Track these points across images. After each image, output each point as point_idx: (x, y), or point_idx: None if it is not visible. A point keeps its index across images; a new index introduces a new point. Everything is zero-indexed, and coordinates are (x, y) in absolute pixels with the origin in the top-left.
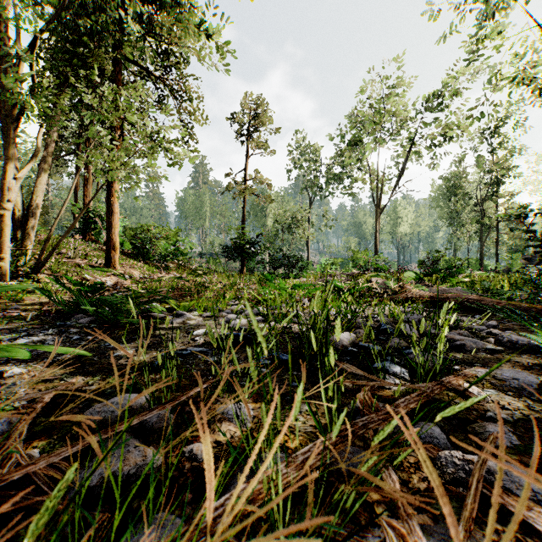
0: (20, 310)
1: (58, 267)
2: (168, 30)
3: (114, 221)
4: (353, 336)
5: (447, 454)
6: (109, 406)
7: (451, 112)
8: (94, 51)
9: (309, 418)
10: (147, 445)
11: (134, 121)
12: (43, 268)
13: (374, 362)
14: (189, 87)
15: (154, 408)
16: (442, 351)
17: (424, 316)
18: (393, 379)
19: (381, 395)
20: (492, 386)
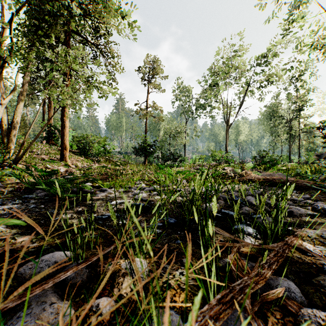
0: (2, 187)
1: (30, 160)
2: (98, 14)
3: (66, 132)
4: (217, 205)
5: (310, 312)
6: (39, 263)
7: (272, 66)
8: (52, 26)
9: (191, 272)
10: (63, 298)
11: (76, 69)
12: (21, 160)
13: (234, 225)
14: (112, 49)
15: (69, 269)
16: (282, 217)
17: (261, 191)
18: (249, 238)
19: (242, 251)
20: (320, 243)
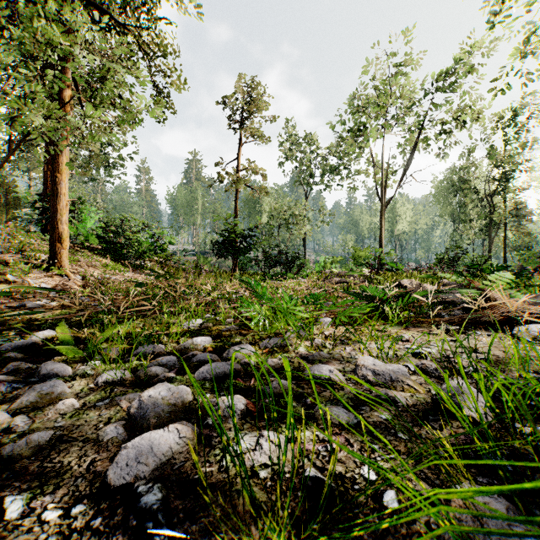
0: None
1: None
2: None
3: (61, 205)
4: None
5: None
6: None
7: (465, 94)
8: None
9: None
10: None
11: (51, 36)
12: None
13: None
14: (162, 38)
15: None
16: None
17: None
18: None
19: None
20: None
